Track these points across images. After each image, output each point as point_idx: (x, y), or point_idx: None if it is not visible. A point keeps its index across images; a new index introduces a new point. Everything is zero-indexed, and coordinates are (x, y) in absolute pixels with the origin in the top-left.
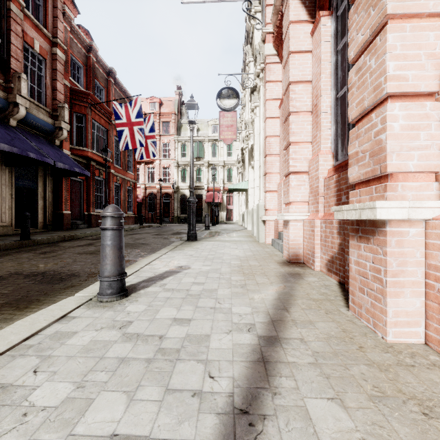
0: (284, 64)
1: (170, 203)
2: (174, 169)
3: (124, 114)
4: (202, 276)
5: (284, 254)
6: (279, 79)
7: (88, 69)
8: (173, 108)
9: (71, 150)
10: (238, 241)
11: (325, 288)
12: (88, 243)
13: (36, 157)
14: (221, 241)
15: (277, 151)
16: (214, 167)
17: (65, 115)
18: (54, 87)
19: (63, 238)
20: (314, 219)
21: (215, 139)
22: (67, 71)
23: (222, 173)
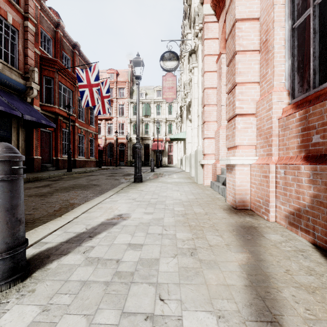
0: (228, 5)
1: (125, 150)
2: (128, 124)
3: (84, 77)
4: (141, 230)
5: (227, 199)
6: (216, 36)
7: (56, 42)
8: (127, 77)
9: (41, 107)
10: (179, 183)
11: (303, 256)
12: (46, 184)
13: (4, 110)
14: (163, 183)
15: (214, 102)
16: (158, 121)
17: (35, 77)
18: (26, 54)
19: (28, 179)
20: (268, 164)
21: (159, 101)
22: (37, 41)
23: (164, 127)
